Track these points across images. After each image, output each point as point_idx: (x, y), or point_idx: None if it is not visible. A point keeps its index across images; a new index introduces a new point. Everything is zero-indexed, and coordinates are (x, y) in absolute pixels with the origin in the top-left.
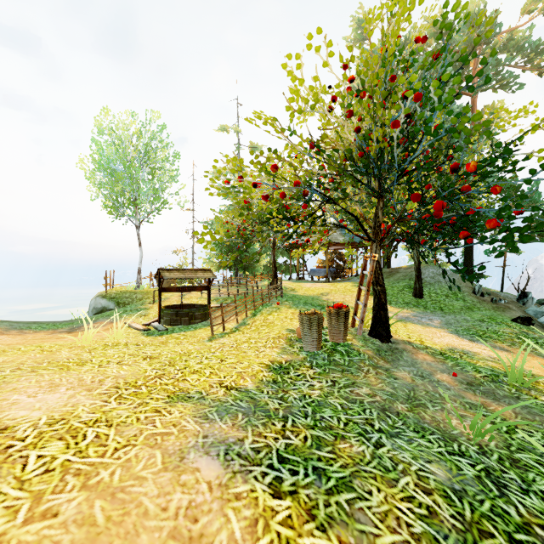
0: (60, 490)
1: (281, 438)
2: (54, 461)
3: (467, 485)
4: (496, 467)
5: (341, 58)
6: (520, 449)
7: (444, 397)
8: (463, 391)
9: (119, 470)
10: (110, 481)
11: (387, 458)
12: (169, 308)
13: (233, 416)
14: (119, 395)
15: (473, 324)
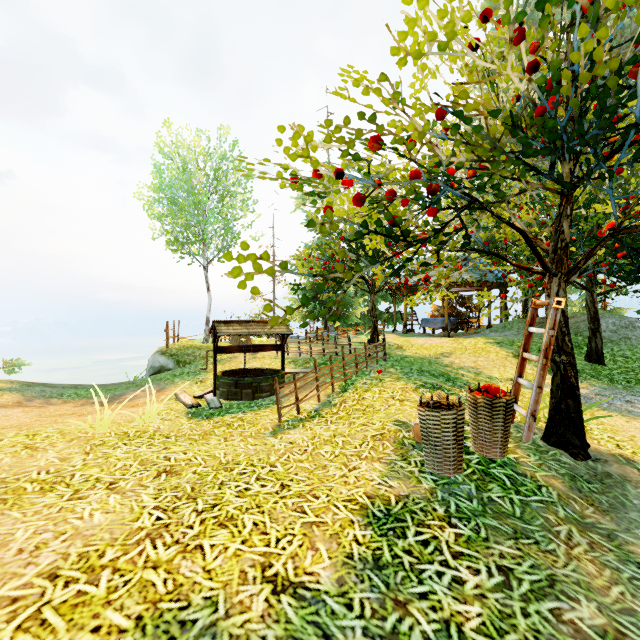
0: None
1: None
2: None
3: None
4: None
5: None
6: None
7: None
8: None
9: None
10: None
11: None
12: (230, 373)
13: None
14: (36, 610)
15: None
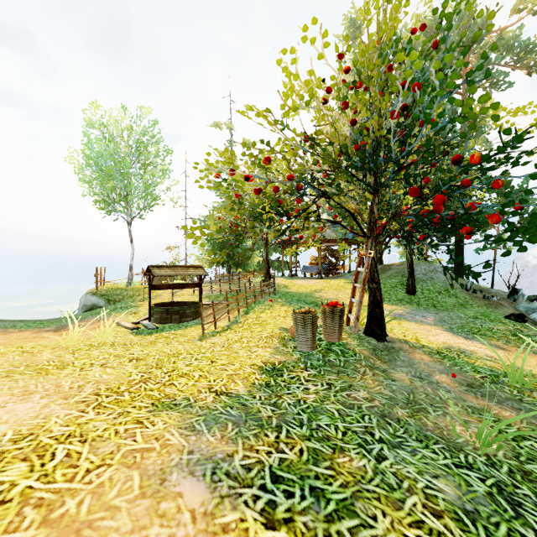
0: (15, 528)
1: (275, 451)
2: (13, 488)
3: (480, 505)
4: (508, 481)
5: (336, 47)
6: (530, 459)
7: (445, 400)
8: (464, 393)
9: (88, 498)
10: (76, 513)
11: (390, 474)
12: (160, 305)
13: (222, 427)
14: (98, 403)
15: (467, 321)
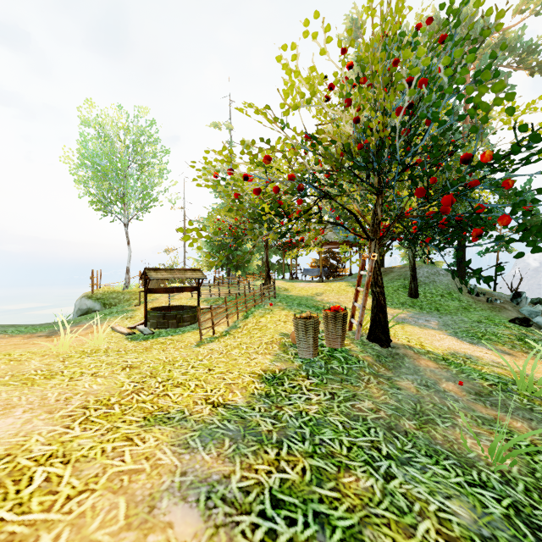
0: None
1: (275, 471)
2: None
3: (497, 529)
4: (525, 501)
5: (339, 41)
6: None
7: (454, 410)
8: (472, 402)
9: (67, 531)
10: None
11: (400, 495)
12: (156, 309)
13: (218, 443)
14: (86, 418)
15: (471, 325)
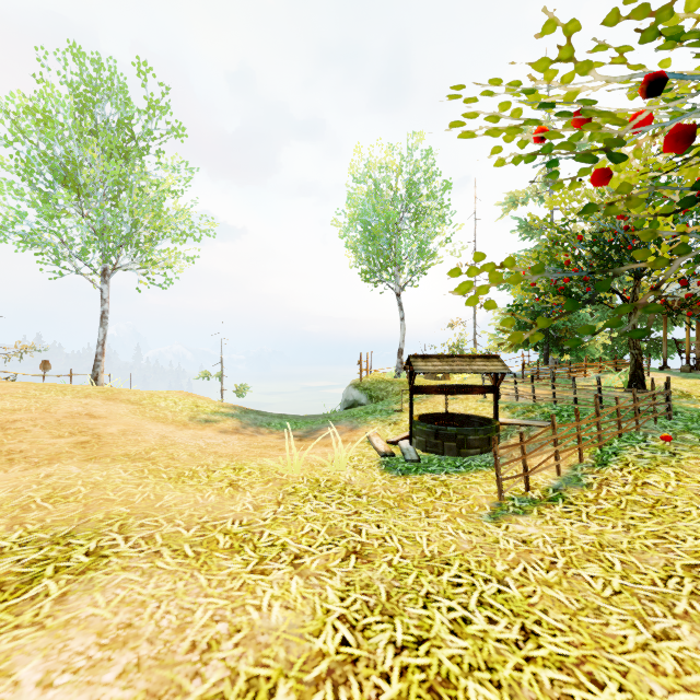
0: None
1: None
2: None
3: None
4: None
5: None
6: None
7: None
8: None
9: None
10: None
11: None
12: (427, 418)
13: None
14: None
15: None
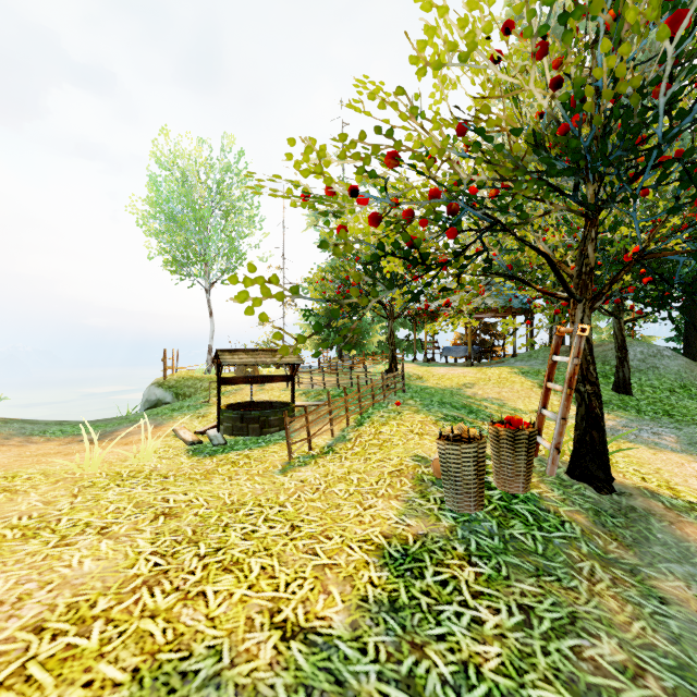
0: None
1: None
2: None
3: None
4: None
5: None
6: None
7: None
8: None
9: None
10: None
11: None
12: (235, 407)
13: None
14: (20, 666)
15: None
